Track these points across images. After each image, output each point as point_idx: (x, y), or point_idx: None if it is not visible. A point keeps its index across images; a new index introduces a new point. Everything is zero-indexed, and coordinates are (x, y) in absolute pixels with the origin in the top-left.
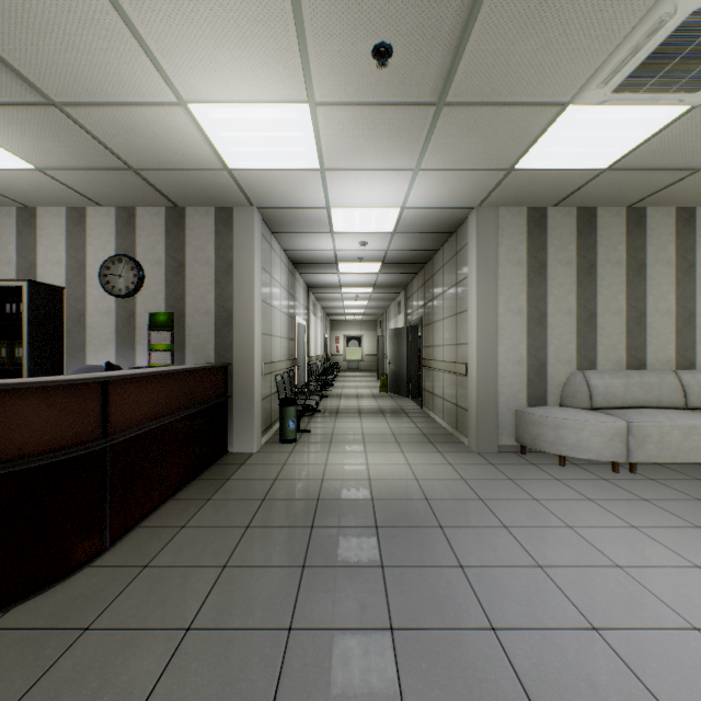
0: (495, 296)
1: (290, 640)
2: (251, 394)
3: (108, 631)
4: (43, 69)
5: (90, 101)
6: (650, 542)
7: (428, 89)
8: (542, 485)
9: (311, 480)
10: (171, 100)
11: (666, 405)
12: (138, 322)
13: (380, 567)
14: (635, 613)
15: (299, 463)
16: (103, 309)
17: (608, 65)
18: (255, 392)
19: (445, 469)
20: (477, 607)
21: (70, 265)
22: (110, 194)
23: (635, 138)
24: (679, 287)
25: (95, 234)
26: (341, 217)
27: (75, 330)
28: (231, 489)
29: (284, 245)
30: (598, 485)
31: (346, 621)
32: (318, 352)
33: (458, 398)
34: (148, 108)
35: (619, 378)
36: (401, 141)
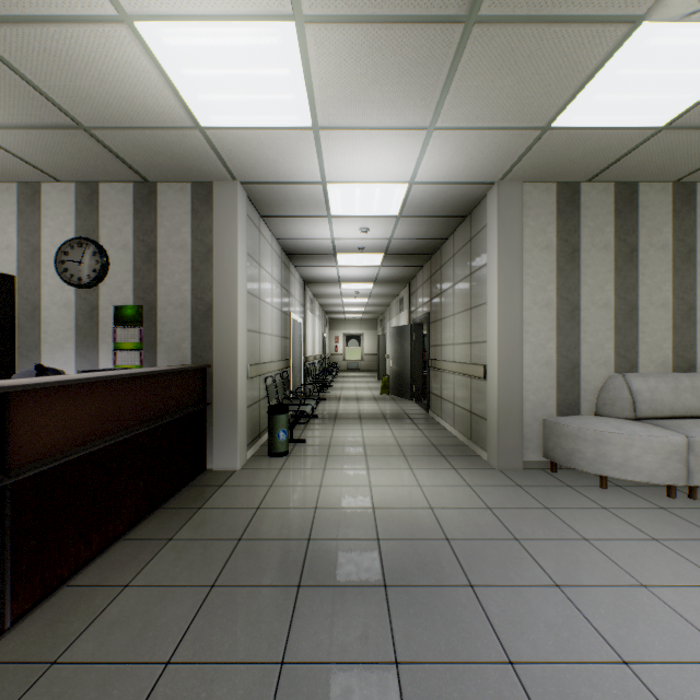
0: (520, 286)
1: None
2: (233, 401)
3: None
4: None
5: (0, 14)
6: None
7: None
8: (588, 517)
9: (302, 509)
10: (109, 12)
11: None
12: (102, 317)
13: (394, 665)
14: None
15: (289, 485)
16: (61, 301)
17: None
18: (239, 399)
19: (464, 493)
20: None
21: (22, 250)
22: (64, 164)
23: None
24: None
25: (52, 214)
26: (339, 195)
27: (27, 326)
28: (201, 522)
29: (275, 232)
30: (657, 517)
31: None
32: (316, 351)
33: (473, 404)
34: (81, 28)
35: (666, 382)
36: (414, 84)
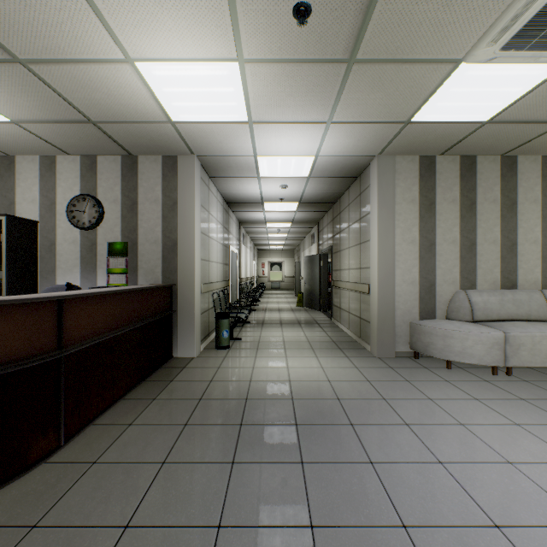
0: (393, 228)
1: (219, 538)
2: (192, 309)
3: (53, 529)
4: (6, 28)
5: (50, 59)
6: (533, 439)
7: (341, 47)
8: (435, 386)
9: (241, 381)
10: (120, 58)
11: (534, 318)
12: (99, 250)
13: (300, 464)
14: (531, 510)
15: (231, 367)
16: (70, 239)
17: (499, 23)
18: (195, 308)
19: (352, 372)
20: (388, 503)
21: (43, 203)
22: (74, 144)
23: (515, 93)
24: (544, 221)
25: (64, 178)
26: (266, 164)
27: (46, 256)
28: (174, 389)
29: (219, 188)
30: (481, 386)
31: (270, 518)
32: (247, 274)
33: (361, 312)
34: (100, 66)
35: (495, 296)
36: (316, 96)
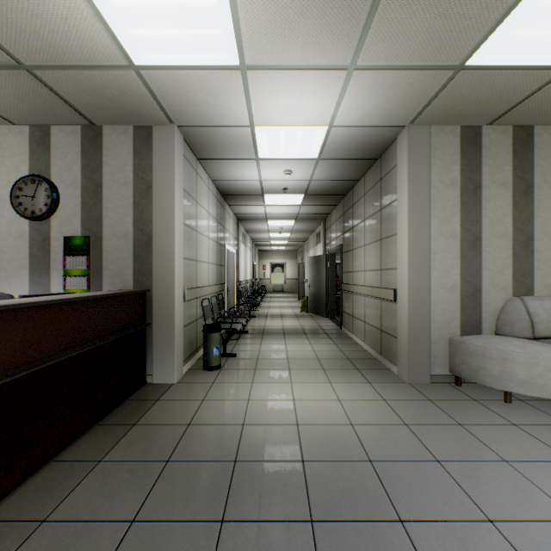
0: (427, 218)
1: None
2: (171, 322)
3: None
4: None
5: None
6: None
7: None
8: (501, 435)
9: (230, 425)
10: None
11: None
12: (53, 246)
13: None
14: None
15: (219, 399)
16: (16, 232)
17: None
18: (175, 320)
19: (380, 407)
20: None
21: None
22: (14, 106)
23: None
24: None
25: (8, 154)
26: (265, 139)
27: None
28: (133, 441)
29: (211, 174)
30: None
31: None
32: (247, 276)
33: (383, 323)
34: None
35: None
36: (338, 16)
